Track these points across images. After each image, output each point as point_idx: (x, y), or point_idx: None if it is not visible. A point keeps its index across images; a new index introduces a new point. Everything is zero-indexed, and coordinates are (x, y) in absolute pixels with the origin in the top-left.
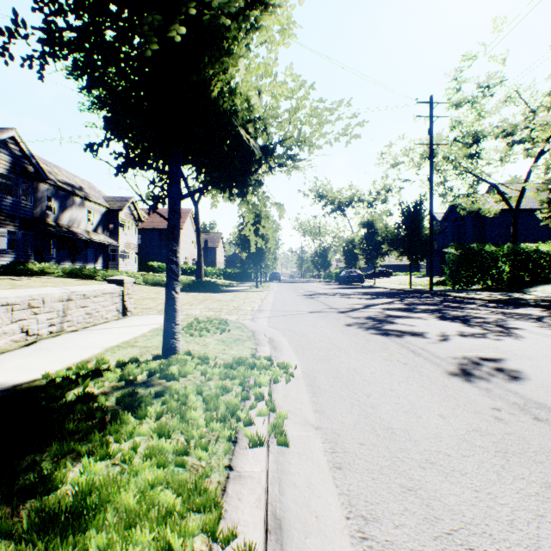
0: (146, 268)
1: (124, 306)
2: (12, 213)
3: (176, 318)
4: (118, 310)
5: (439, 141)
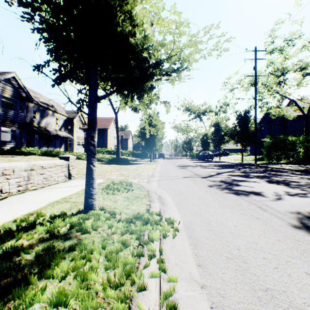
0: None
1: (69, 173)
2: (13, 119)
3: (93, 184)
4: (65, 175)
5: (260, 74)
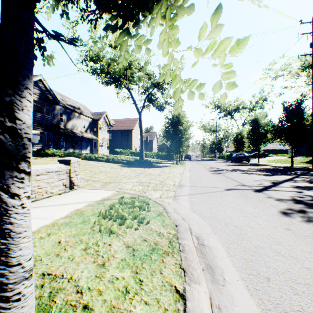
0: (114, 152)
1: (70, 181)
2: (40, 122)
3: (11, 252)
4: (64, 185)
5: None
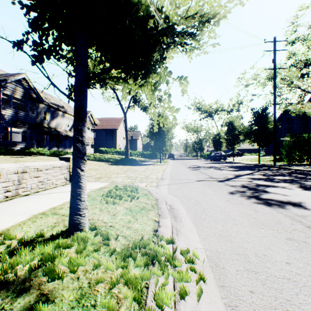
0: (98, 151)
1: (70, 175)
2: (24, 120)
3: (81, 195)
4: (65, 178)
5: (280, 67)
